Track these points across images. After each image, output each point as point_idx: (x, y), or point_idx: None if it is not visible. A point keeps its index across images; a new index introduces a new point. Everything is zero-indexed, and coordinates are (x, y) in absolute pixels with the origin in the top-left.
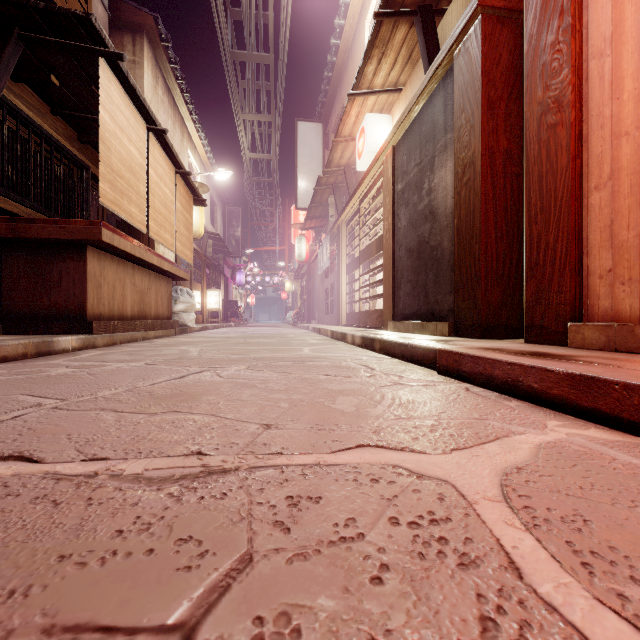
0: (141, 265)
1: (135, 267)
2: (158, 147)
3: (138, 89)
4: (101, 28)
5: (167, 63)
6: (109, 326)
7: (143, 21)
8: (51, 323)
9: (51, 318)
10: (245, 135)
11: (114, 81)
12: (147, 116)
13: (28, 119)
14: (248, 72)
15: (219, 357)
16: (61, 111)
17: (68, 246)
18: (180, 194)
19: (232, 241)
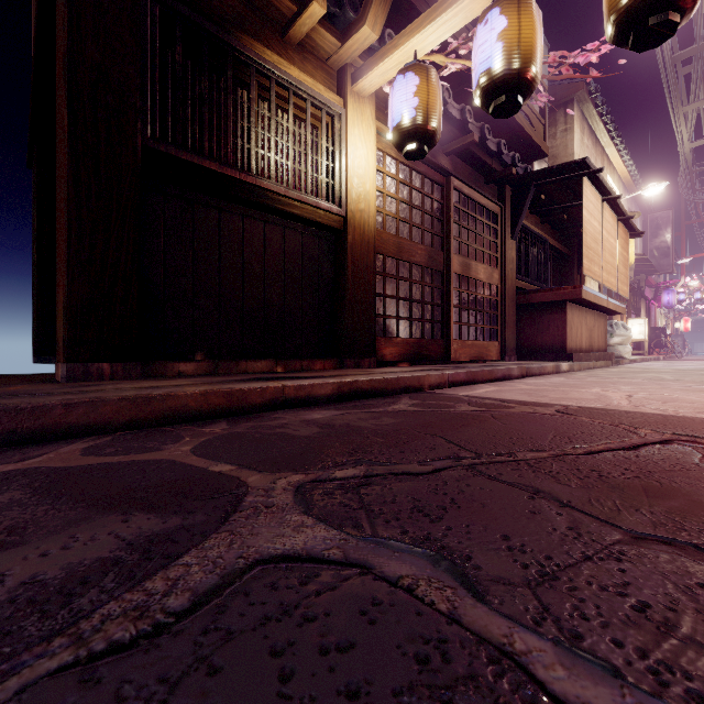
0: (590, 308)
1: (586, 310)
2: (607, 209)
3: (603, 180)
4: (589, 161)
5: (593, 110)
6: (578, 357)
7: (574, 91)
8: (544, 354)
9: (542, 351)
10: (685, 127)
11: (587, 184)
12: (604, 192)
13: (525, 227)
14: (696, 63)
15: (701, 381)
16: (536, 210)
17: (553, 304)
18: (619, 237)
19: (656, 255)
